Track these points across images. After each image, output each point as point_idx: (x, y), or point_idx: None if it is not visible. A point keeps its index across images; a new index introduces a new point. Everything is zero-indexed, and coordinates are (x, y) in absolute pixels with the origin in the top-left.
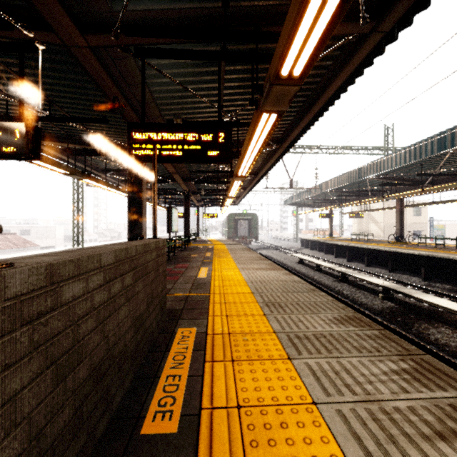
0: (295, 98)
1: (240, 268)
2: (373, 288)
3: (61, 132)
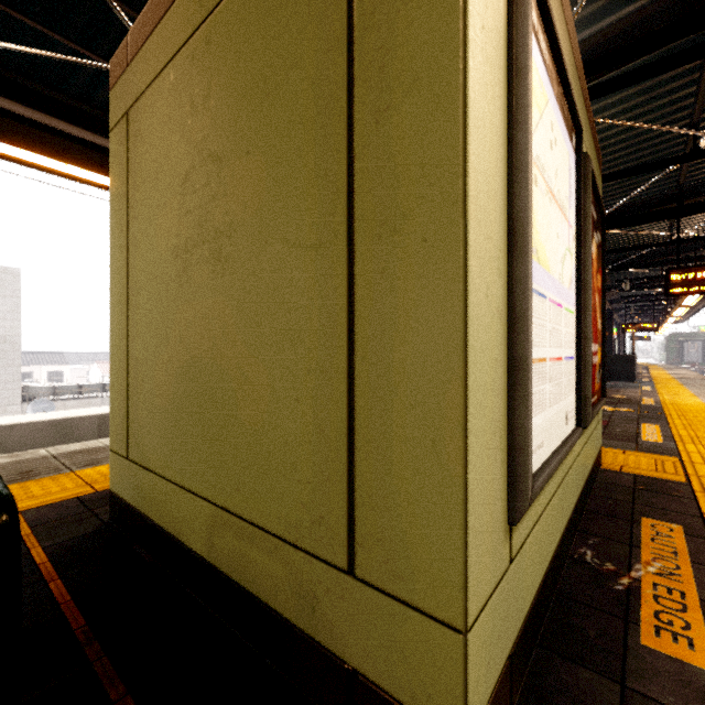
0: None
1: (667, 372)
2: None
3: None
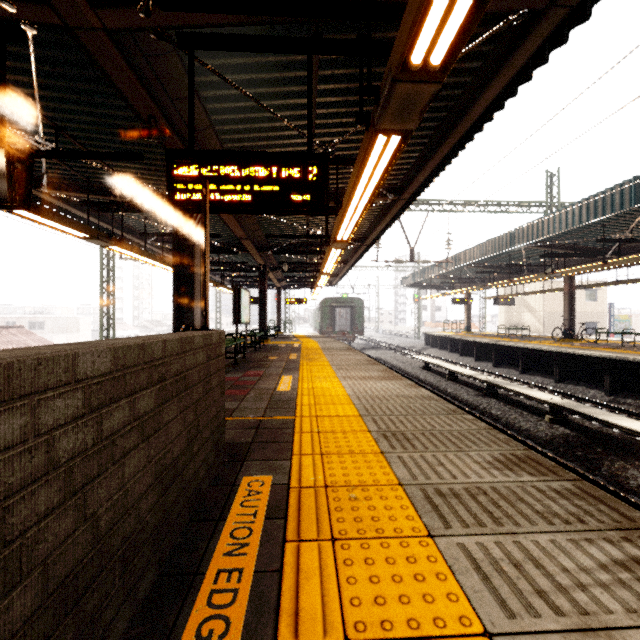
0: (424, 123)
1: (340, 376)
2: (535, 406)
3: (77, 177)
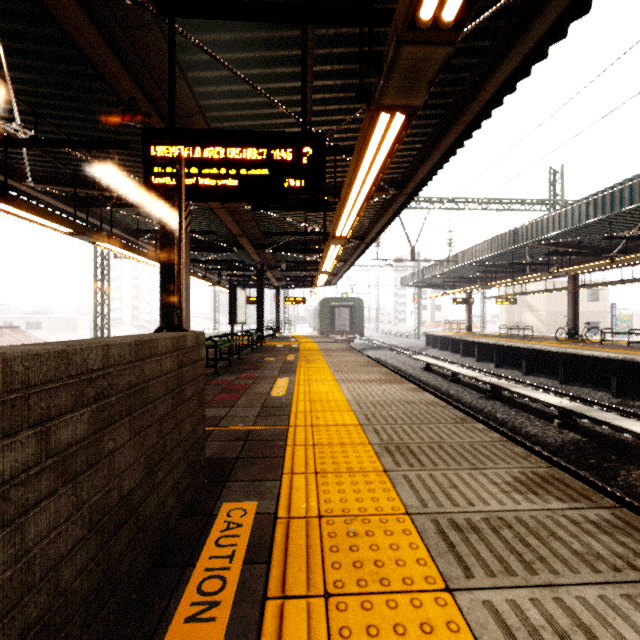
0: (427, 111)
1: (339, 379)
2: (542, 410)
3: (64, 170)
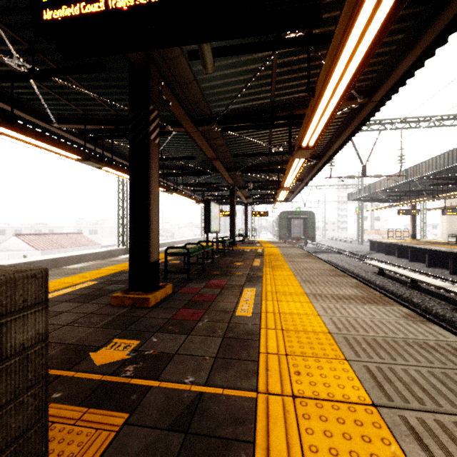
0: None
1: (309, 293)
2: None
3: (78, 112)
